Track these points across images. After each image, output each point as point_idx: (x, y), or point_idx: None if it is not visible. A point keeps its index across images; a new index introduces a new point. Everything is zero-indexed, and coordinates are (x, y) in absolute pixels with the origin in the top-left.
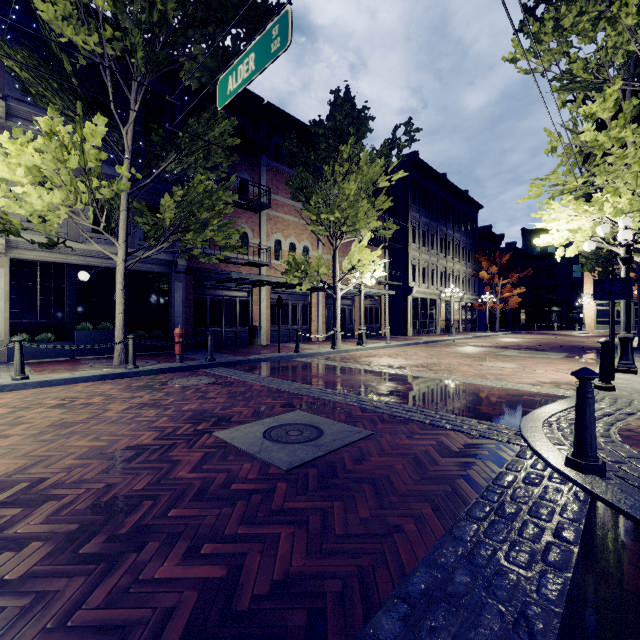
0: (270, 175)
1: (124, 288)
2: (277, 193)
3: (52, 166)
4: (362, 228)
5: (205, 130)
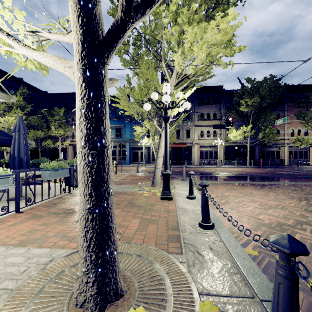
0: (288, 108)
1: (249, 151)
2: (291, 113)
3: (241, 133)
4: None
5: (268, 116)
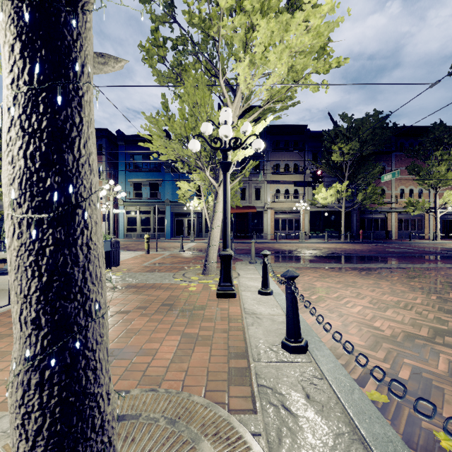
0: (397, 159)
1: (344, 219)
2: (401, 166)
3: (334, 193)
4: (451, 184)
5: (371, 169)
